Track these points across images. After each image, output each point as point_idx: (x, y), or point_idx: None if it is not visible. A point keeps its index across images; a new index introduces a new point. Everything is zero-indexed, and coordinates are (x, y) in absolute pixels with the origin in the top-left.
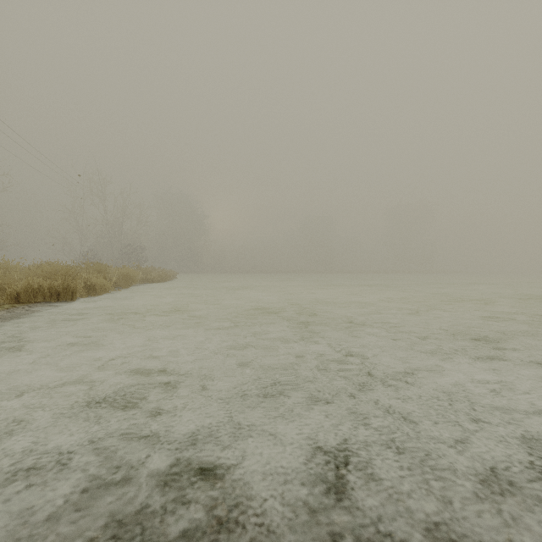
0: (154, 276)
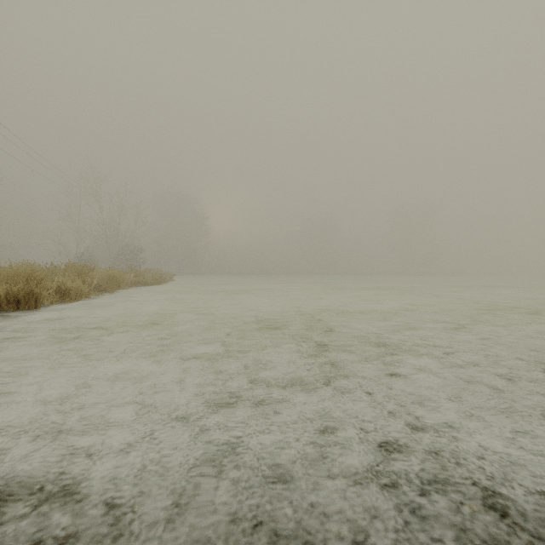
0: (147, 278)
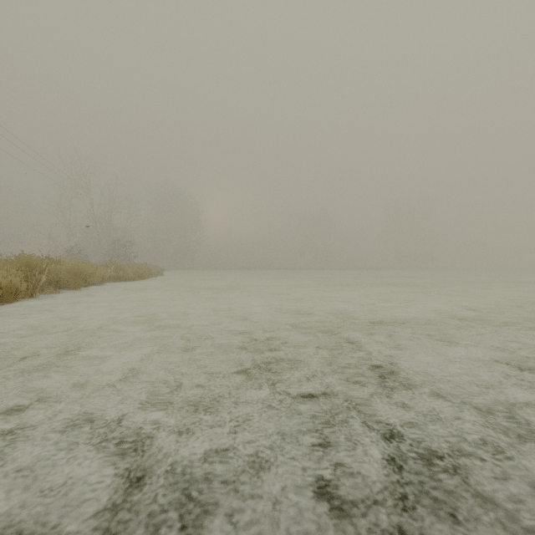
0: (127, 273)
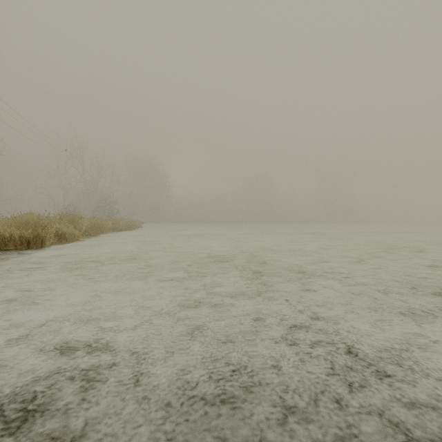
0: (122, 225)
